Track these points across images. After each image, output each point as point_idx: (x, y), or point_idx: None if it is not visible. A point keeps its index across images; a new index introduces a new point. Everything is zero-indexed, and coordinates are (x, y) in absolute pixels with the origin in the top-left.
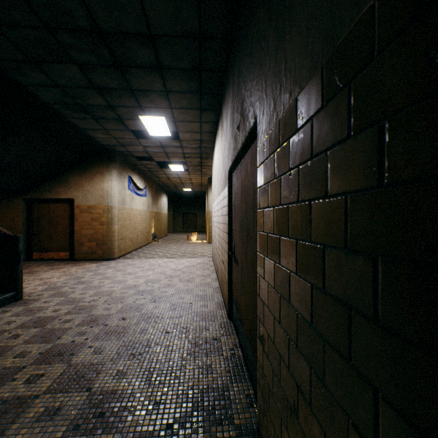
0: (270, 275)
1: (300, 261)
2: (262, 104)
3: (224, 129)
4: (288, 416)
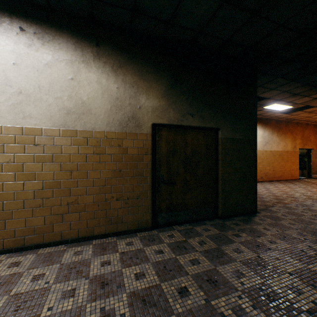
0: (230, 171)
1: (241, 164)
2: (225, 128)
3: (125, 77)
4: (238, 193)
